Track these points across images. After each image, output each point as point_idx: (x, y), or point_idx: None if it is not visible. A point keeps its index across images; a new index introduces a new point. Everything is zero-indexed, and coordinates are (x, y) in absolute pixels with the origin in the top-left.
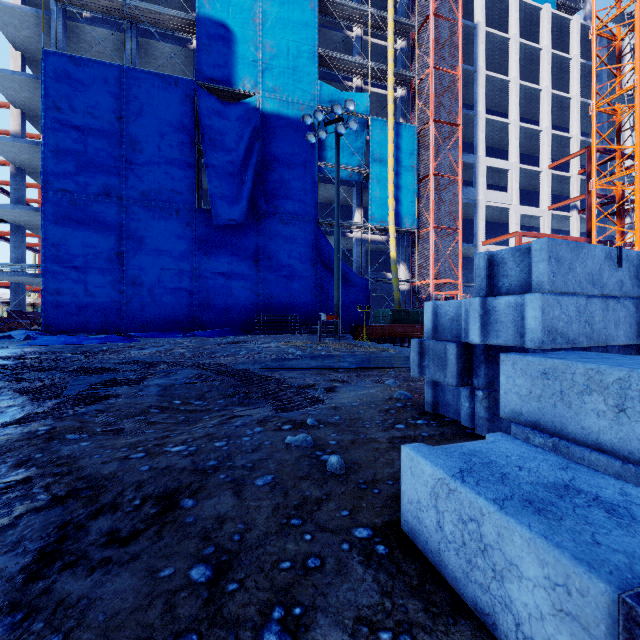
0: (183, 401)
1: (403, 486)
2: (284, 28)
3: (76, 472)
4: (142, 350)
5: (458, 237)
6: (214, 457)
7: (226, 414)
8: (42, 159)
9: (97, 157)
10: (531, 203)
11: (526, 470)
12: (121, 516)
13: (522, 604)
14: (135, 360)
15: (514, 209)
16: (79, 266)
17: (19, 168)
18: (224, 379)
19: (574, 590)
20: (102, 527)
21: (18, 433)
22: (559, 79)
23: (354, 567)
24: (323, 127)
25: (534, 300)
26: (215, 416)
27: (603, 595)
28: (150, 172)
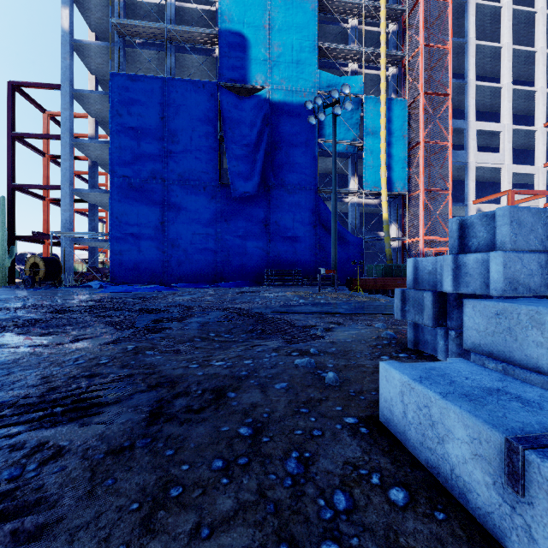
0: (216, 334)
1: (381, 390)
2: (289, 29)
3: (158, 373)
4: (181, 297)
5: (448, 198)
6: (245, 370)
7: (248, 344)
8: (110, 154)
9: (147, 149)
10: (525, 161)
11: (471, 380)
12: (191, 398)
13: (454, 456)
14: (177, 304)
15: (506, 168)
16: (134, 233)
17: (94, 161)
18: (244, 319)
19: (483, 440)
20: (182, 403)
21: (116, 349)
22: None
23: (344, 437)
24: (322, 109)
25: (497, 257)
26: (240, 345)
27: (498, 440)
28: (184, 158)
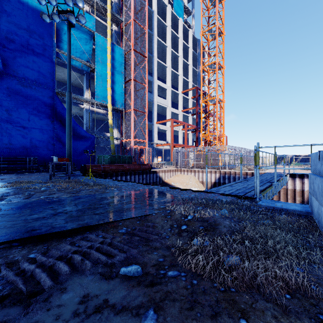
0: None
1: None
2: None
3: None
4: None
5: (146, 117)
6: None
7: None
8: None
9: None
10: (174, 108)
11: None
12: None
13: None
14: None
15: (169, 108)
16: None
17: None
18: None
19: None
20: None
21: None
22: (184, 55)
23: None
24: (60, 25)
25: None
26: None
27: None
28: None
